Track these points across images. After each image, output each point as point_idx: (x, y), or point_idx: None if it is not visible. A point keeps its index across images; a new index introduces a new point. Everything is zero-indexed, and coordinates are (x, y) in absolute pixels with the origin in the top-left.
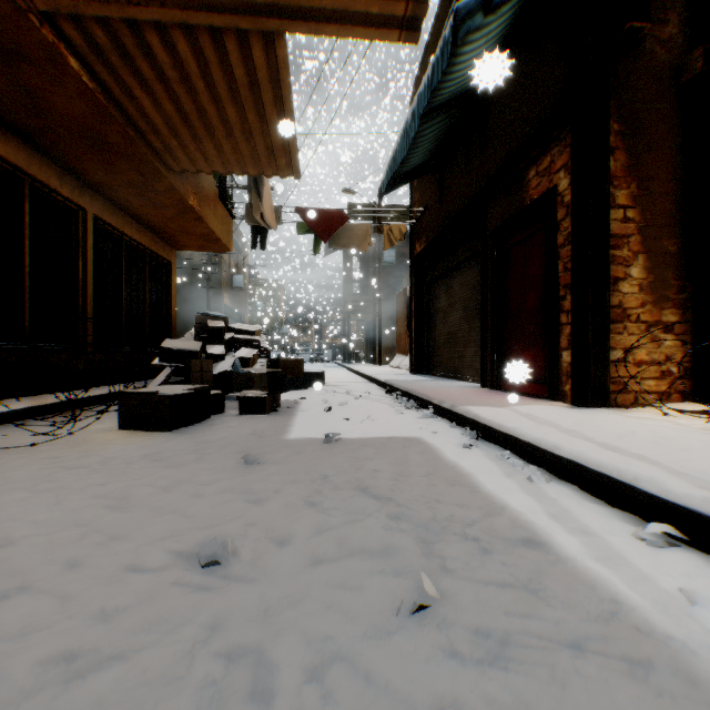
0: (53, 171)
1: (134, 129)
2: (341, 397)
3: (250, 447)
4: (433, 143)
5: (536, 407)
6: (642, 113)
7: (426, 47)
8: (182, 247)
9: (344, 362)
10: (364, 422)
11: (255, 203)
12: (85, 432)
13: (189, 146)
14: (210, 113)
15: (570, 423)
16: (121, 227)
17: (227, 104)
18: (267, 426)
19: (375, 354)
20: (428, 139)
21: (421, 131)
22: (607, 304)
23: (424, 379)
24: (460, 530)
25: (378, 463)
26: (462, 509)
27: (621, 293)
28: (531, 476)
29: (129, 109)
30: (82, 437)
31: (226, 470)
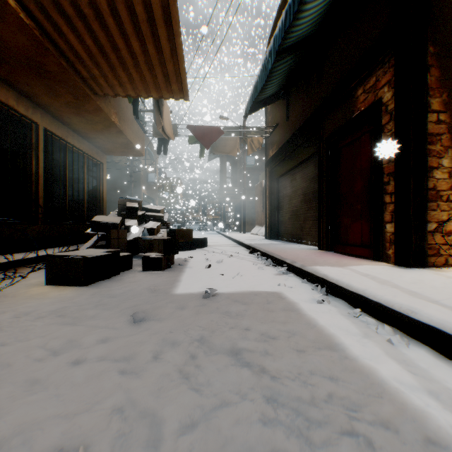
0: (11, 94)
1: (66, 60)
2: (218, 256)
3: (142, 302)
4: (283, 77)
5: (369, 267)
6: (451, 39)
7: (277, 14)
8: (110, 153)
9: (221, 230)
10: (235, 277)
11: (158, 119)
12: (19, 286)
13: (107, 75)
14: (120, 46)
15: (406, 283)
16: (65, 137)
17: (132, 39)
18: (161, 281)
19: (241, 225)
20: (280, 74)
21: (274, 67)
22: (424, 187)
23: (276, 243)
24: (346, 423)
25: (249, 320)
26: (338, 385)
27: (435, 178)
28: (389, 337)
29: (59, 43)
30: (14, 291)
31: (116, 328)
